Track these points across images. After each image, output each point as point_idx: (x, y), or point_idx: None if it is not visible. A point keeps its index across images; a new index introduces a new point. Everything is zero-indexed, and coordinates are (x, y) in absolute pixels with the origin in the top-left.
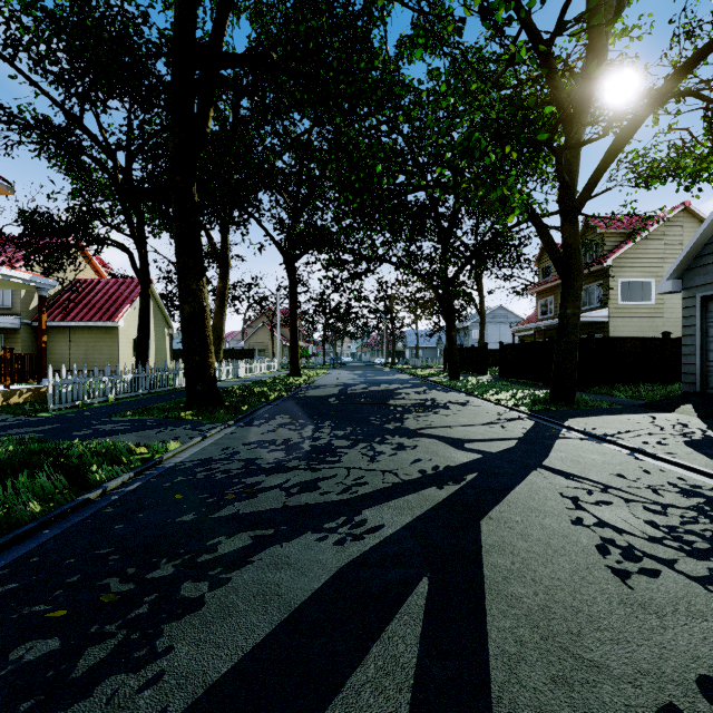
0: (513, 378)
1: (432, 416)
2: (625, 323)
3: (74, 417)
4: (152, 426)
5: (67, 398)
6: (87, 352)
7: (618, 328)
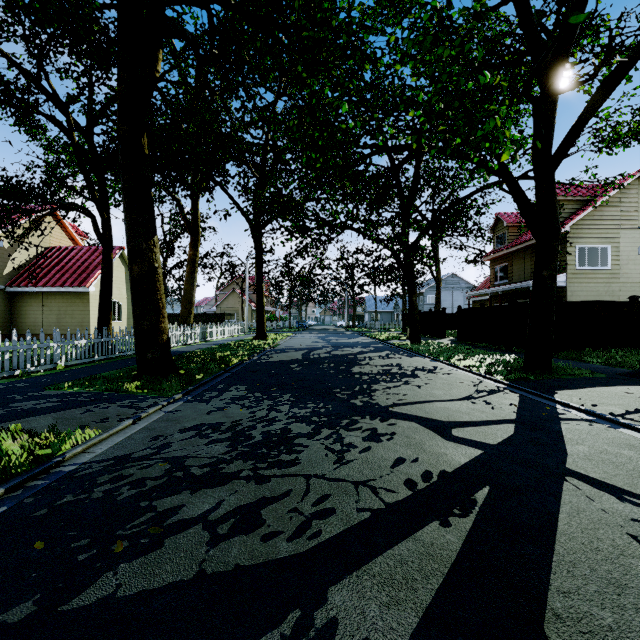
0: (472, 341)
1: (403, 387)
2: (582, 288)
3: (1, 390)
4: (82, 402)
5: (4, 367)
6: (59, 316)
7: (576, 292)
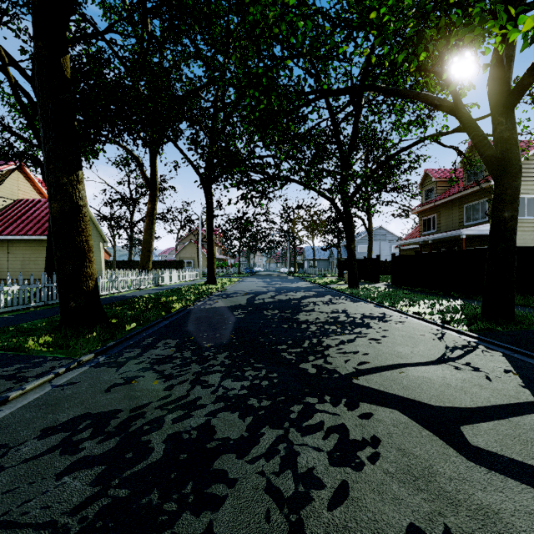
0: (406, 286)
1: (359, 341)
2: None
3: None
4: None
5: None
6: (23, 263)
7: None
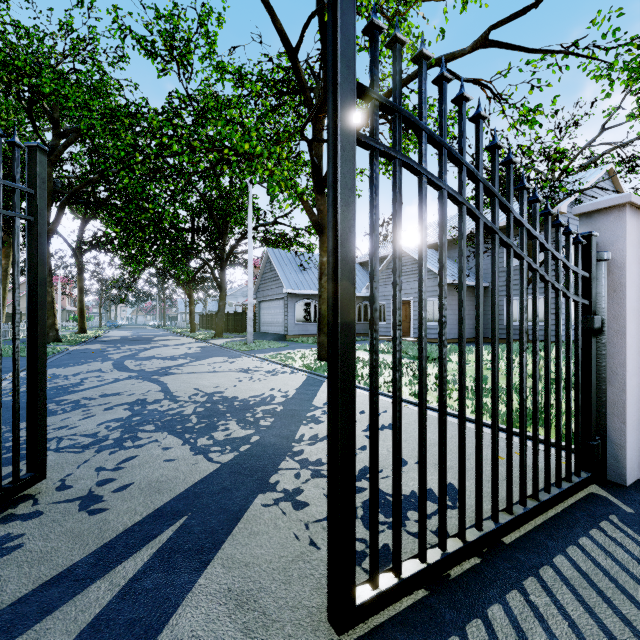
0: (225, 331)
1: (163, 341)
2: None
3: None
4: None
5: None
6: None
7: None
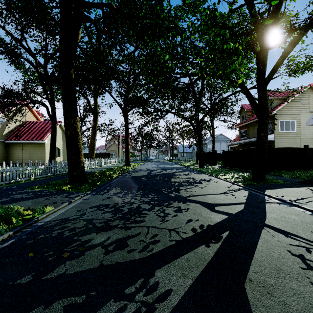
0: (229, 167)
1: (194, 188)
2: (282, 141)
3: (5, 189)
4: (44, 195)
5: (6, 178)
6: (30, 154)
7: (279, 143)
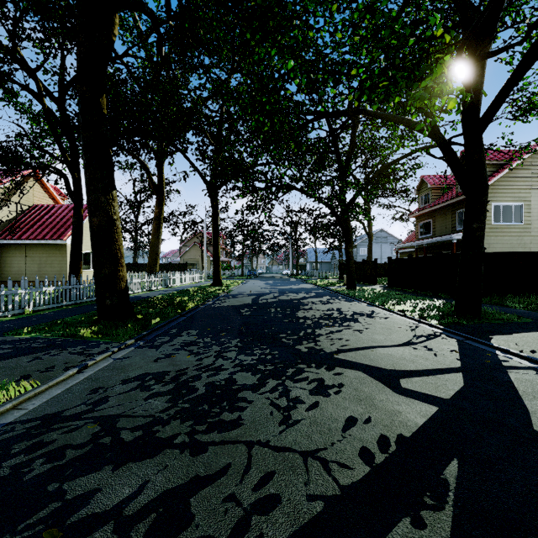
0: (401, 287)
1: (345, 331)
2: (498, 241)
3: None
4: (34, 349)
5: None
6: (40, 266)
7: (492, 245)
